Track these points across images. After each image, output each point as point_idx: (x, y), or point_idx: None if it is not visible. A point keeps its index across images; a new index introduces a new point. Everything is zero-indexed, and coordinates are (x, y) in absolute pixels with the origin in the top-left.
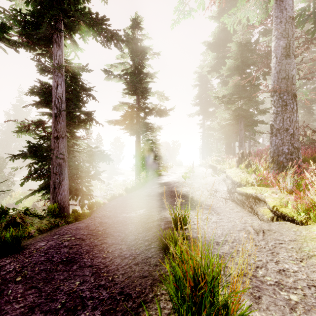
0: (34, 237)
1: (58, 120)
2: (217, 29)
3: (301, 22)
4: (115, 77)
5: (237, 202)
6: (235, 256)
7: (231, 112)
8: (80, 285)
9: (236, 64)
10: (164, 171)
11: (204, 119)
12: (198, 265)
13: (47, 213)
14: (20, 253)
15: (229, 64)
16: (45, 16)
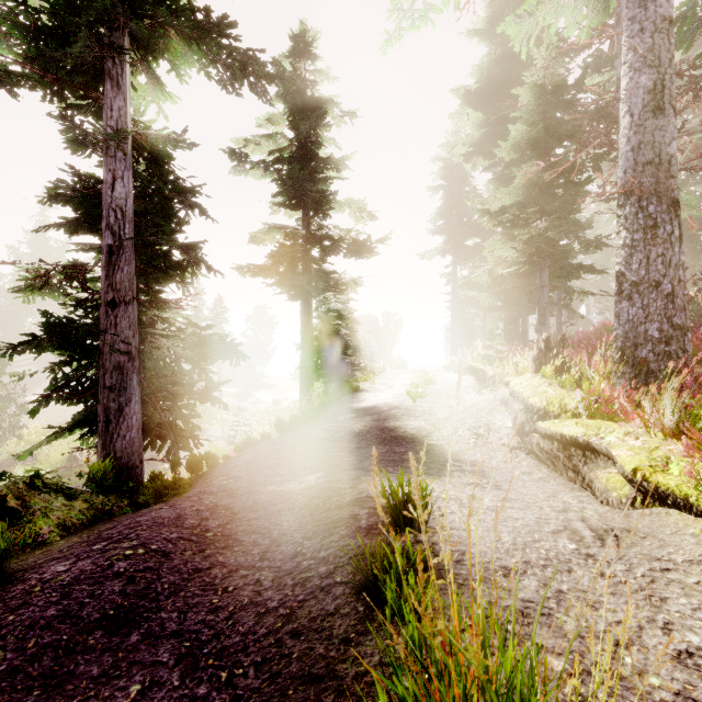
0: (49, 545)
1: (116, 262)
2: (486, 59)
3: (685, 36)
4: (254, 167)
5: (538, 456)
6: (555, 612)
7: (520, 246)
8: (142, 697)
9: (533, 136)
10: (366, 380)
11: (455, 264)
12: (474, 673)
13: (88, 482)
14: (0, 593)
15: (516, 135)
16: (84, 13)
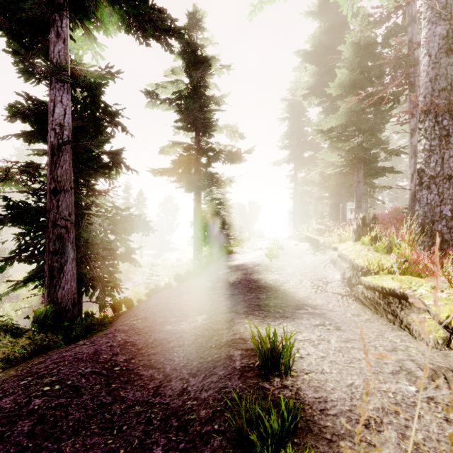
0: None
1: (57, 162)
2: (318, 30)
3: None
4: (162, 102)
5: (363, 302)
6: None
7: (343, 154)
8: None
9: (352, 78)
10: (237, 246)
11: (296, 169)
12: None
13: (32, 322)
14: None
15: (341, 77)
16: None
